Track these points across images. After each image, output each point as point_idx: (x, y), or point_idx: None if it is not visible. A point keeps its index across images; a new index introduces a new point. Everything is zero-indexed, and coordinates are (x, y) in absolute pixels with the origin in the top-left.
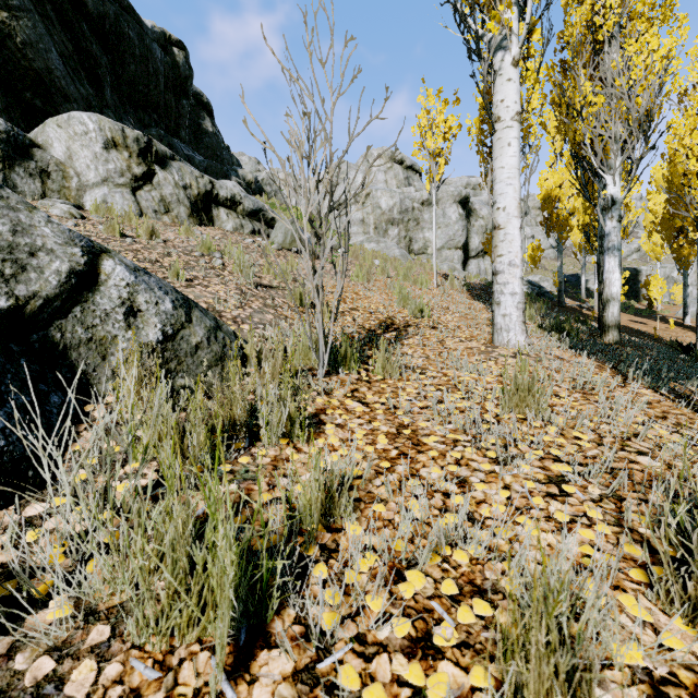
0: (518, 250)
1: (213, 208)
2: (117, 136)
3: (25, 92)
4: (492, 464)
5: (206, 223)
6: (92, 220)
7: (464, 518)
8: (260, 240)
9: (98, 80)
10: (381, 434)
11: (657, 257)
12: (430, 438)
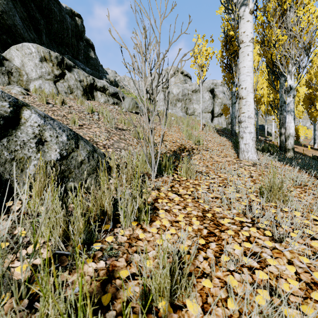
0: (253, 110)
1: (94, 92)
2: (46, 55)
3: (3, 35)
4: (271, 241)
5: (91, 98)
6: (32, 96)
7: (276, 298)
8: (117, 107)
9: (39, 31)
10: (193, 217)
11: (300, 117)
12: (225, 220)
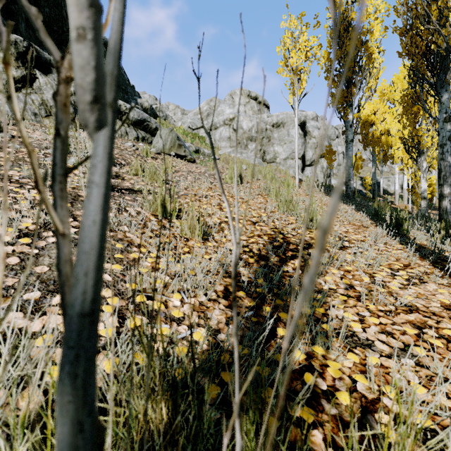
0: None
1: None
2: None
3: None
4: None
5: None
6: None
7: None
8: (141, 145)
9: (12, 13)
10: None
11: (433, 167)
12: None
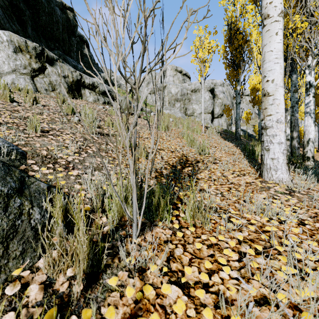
0: (283, 111)
1: (81, 89)
2: (22, 45)
3: None
4: None
5: (77, 97)
6: None
7: None
8: (107, 107)
9: (23, 22)
10: None
11: (302, 118)
12: None
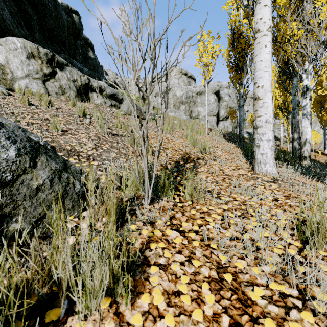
0: (271, 112)
1: (89, 93)
2: (34, 51)
3: None
4: None
5: (85, 100)
6: (15, 96)
7: None
8: (114, 110)
9: (31, 27)
10: (204, 282)
11: None
12: (255, 292)
